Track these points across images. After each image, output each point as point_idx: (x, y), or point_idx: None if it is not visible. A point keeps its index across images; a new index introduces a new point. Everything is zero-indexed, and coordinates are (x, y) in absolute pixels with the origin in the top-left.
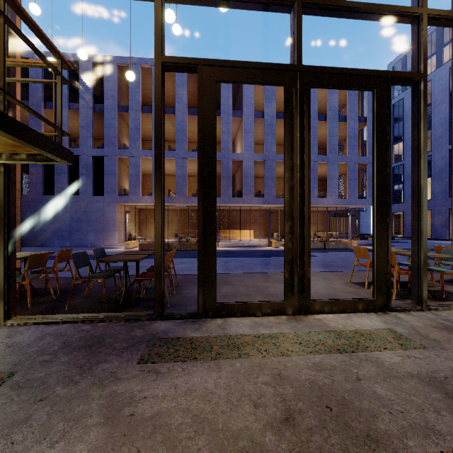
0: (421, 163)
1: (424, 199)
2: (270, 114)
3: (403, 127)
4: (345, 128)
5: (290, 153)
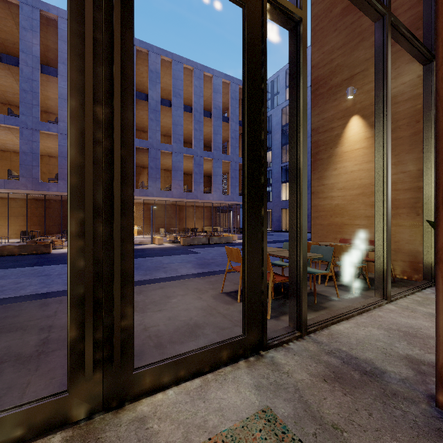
0: (300, 135)
1: (303, 185)
2: (154, 98)
3: (272, 138)
4: (228, 129)
5: (82, 56)
